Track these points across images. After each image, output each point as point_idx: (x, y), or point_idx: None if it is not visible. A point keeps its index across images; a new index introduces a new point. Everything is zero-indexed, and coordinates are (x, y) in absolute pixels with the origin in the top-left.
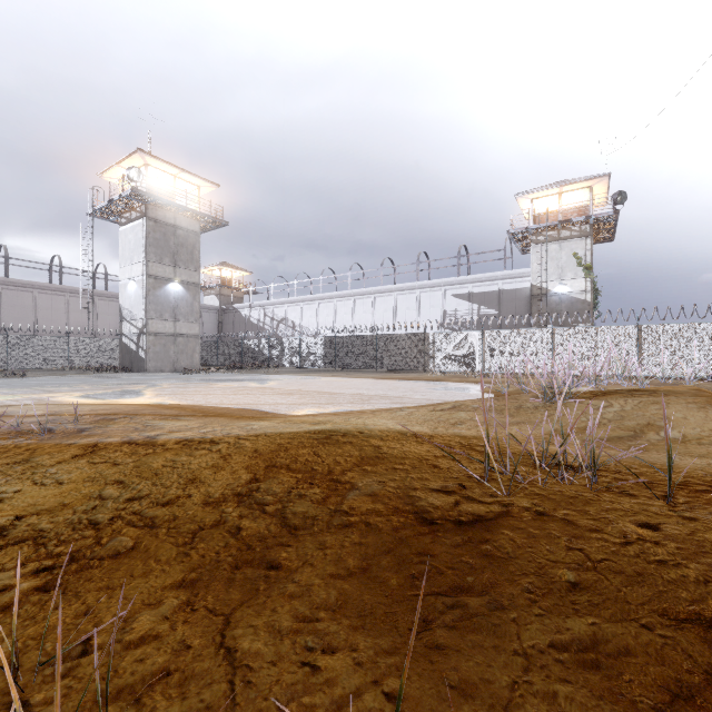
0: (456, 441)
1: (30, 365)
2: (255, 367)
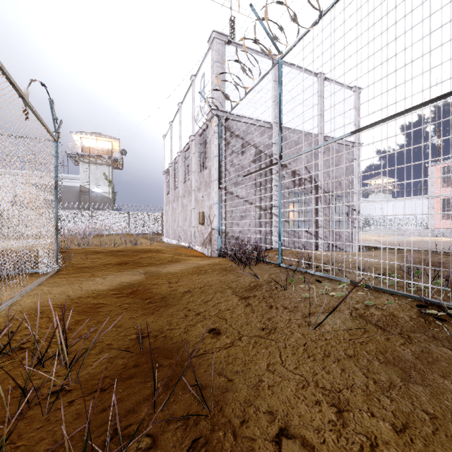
0: None
1: None
2: None
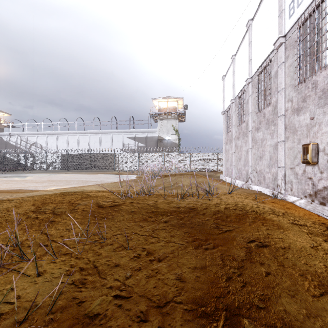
0: (118, 191)
1: None
2: (15, 170)
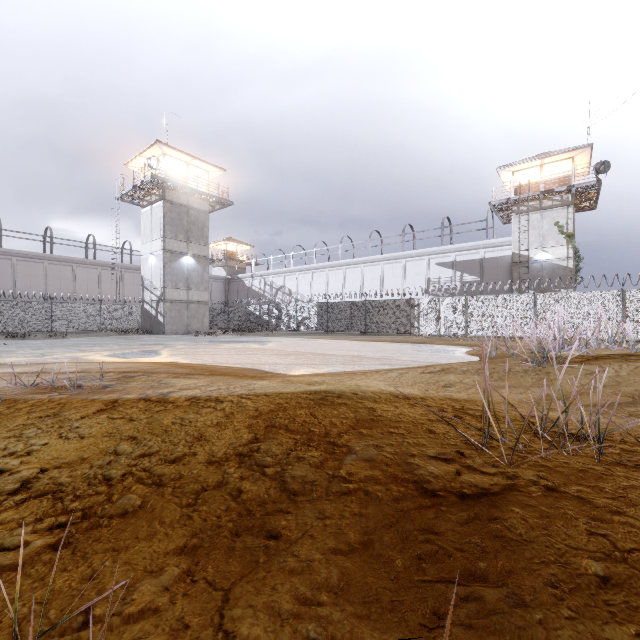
0: (448, 404)
1: (70, 328)
2: (256, 330)
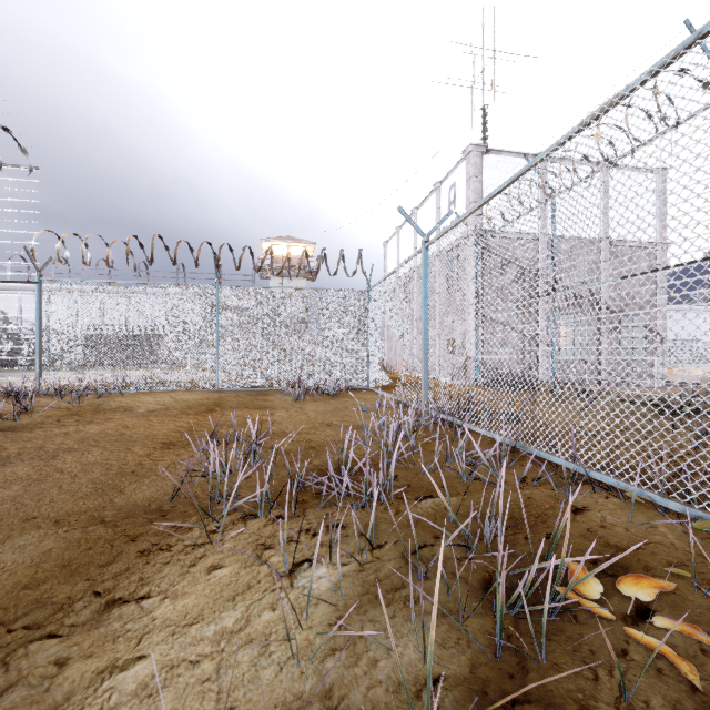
0: None
1: None
2: None
